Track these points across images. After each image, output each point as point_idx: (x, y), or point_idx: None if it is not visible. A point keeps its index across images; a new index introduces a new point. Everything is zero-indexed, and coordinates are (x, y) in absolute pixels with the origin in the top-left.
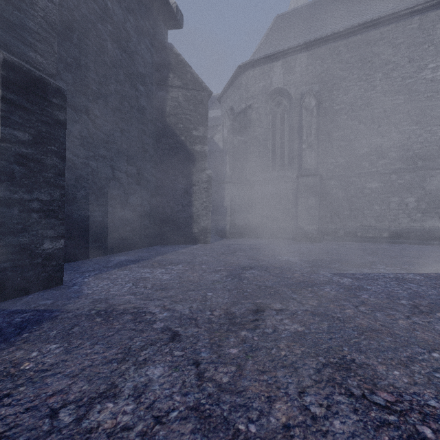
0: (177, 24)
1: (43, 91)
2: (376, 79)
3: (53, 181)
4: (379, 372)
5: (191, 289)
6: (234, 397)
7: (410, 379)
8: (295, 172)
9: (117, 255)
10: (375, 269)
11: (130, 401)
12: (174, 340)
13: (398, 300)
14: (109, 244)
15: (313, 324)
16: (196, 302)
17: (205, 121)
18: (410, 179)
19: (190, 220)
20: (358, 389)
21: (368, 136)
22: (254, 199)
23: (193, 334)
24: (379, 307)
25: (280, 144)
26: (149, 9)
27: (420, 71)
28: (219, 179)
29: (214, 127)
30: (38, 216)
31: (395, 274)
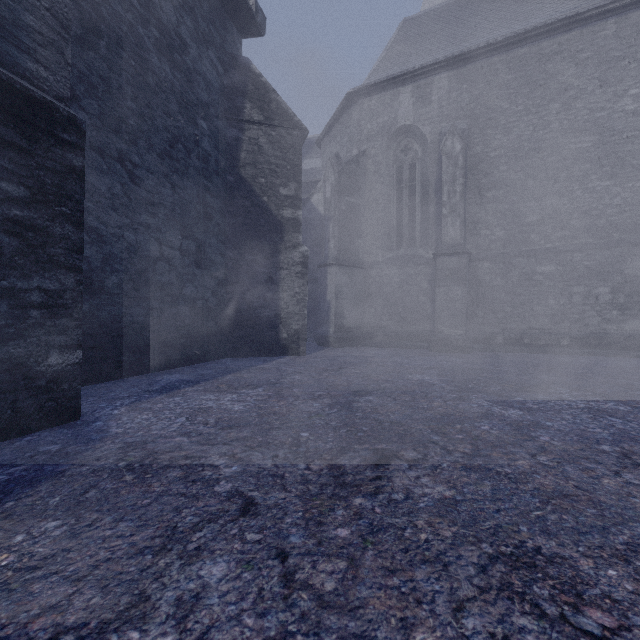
0: (257, 29)
1: (48, 121)
2: (551, 112)
3: (65, 260)
4: (584, 572)
5: (276, 426)
6: (345, 620)
7: (636, 585)
8: (432, 250)
9: (167, 373)
10: (555, 395)
11: (168, 628)
12: (248, 513)
13: (597, 445)
14: (155, 356)
15: (467, 486)
16: (283, 448)
17: (299, 173)
18: (602, 259)
19: (276, 320)
20: (552, 604)
21: (539, 196)
22: (371, 289)
23: (278, 503)
24: (569, 457)
25: (408, 207)
26: (215, 6)
27: (616, 100)
28: (319, 259)
29: (312, 184)
30: (39, 315)
31: (587, 403)
